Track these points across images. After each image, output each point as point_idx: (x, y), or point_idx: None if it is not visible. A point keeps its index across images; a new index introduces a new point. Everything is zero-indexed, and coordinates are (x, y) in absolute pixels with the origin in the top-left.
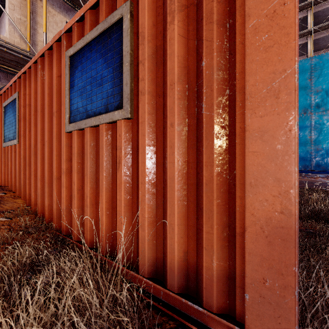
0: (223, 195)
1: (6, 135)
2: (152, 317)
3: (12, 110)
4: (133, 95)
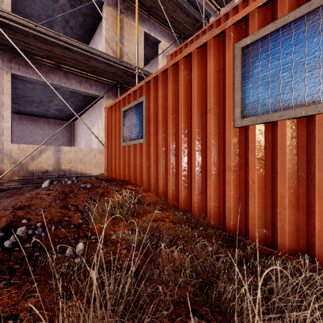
0: None
1: (127, 135)
2: None
3: (134, 113)
4: None
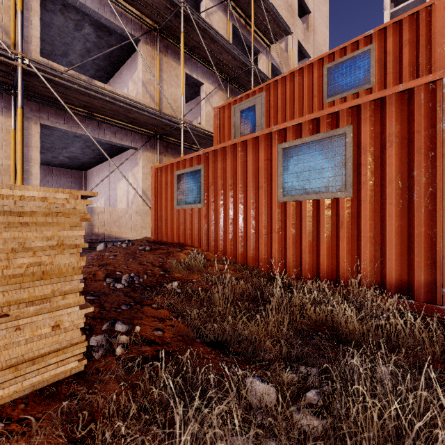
0: (428, 242)
1: (182, 199)
2: None
3: (191, 179)
4: (353, 183)
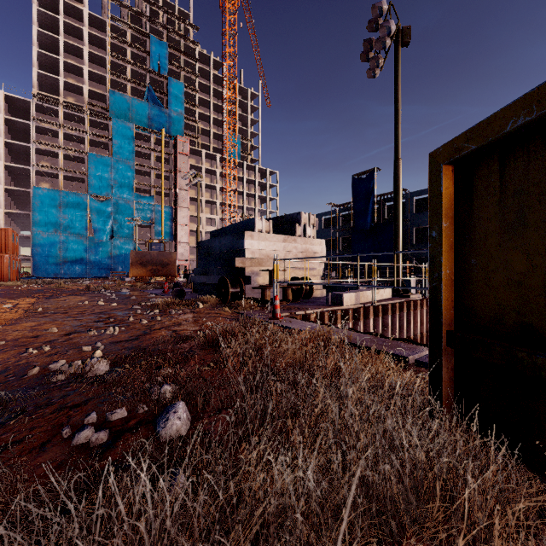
0: (4, 275)
1: None
2: None
3: None
4: None
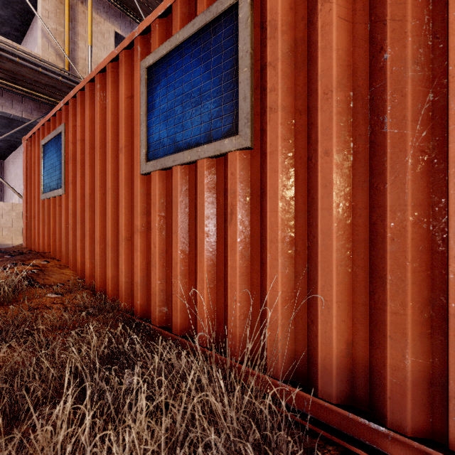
0: (423, 255)
1: (47, 183)
2: (298, 438)
3: (54, 149)
4: (253, 115)
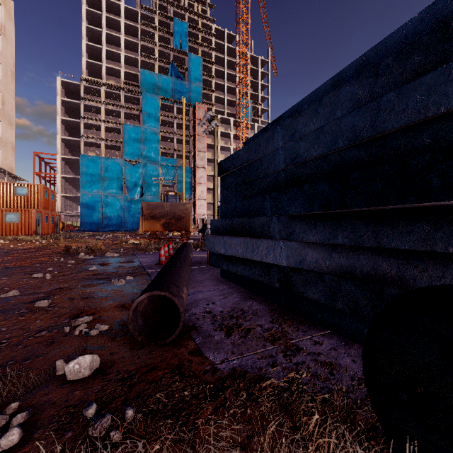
0: (31, 229)
1: None
2: None
3: None
4: (21, 221)
